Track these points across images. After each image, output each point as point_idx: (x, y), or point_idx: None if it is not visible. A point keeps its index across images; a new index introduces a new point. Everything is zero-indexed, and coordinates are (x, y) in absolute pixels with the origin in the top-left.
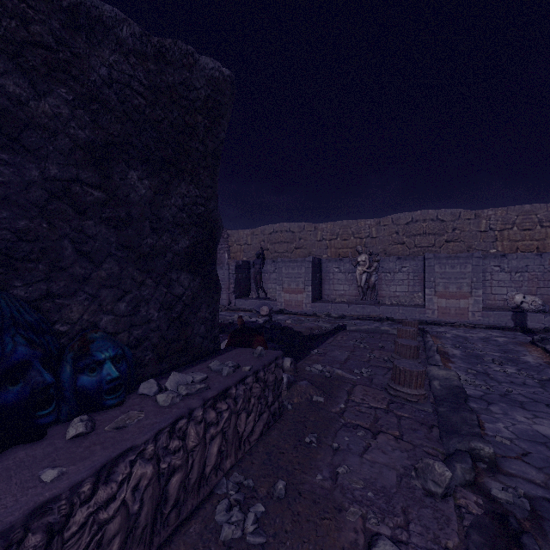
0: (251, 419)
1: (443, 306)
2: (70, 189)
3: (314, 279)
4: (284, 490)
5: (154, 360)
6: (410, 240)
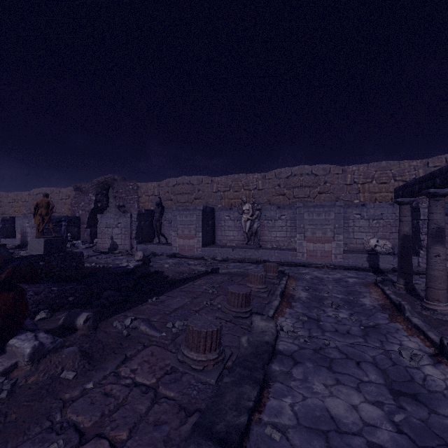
0: None
1: (311, 249)
2: None
3: (206, 226)
4: None
5: None
6: (289, 191)
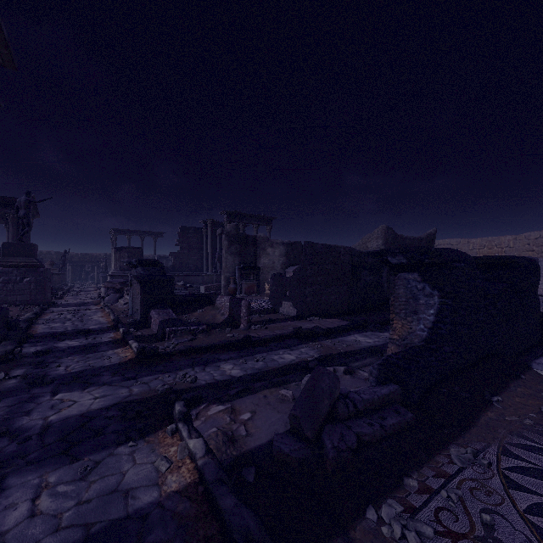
0: None
1: None
2: None
3: None
4: None
5: None
6: (538, 249)
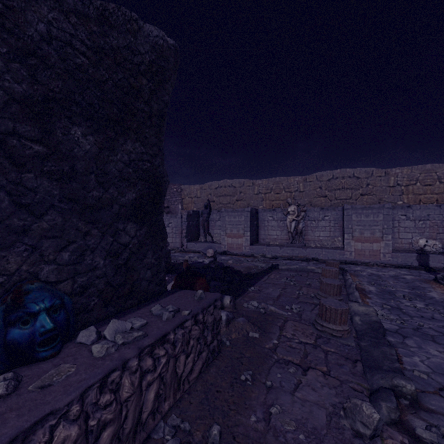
0: (190, 360)
1: (359, 248)
2: (6, 142)
3: (252, 226)
4: (219, 435)
5: (99, 305)
6: (331, 193)
